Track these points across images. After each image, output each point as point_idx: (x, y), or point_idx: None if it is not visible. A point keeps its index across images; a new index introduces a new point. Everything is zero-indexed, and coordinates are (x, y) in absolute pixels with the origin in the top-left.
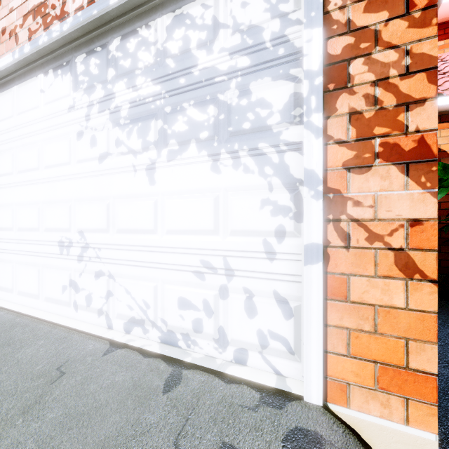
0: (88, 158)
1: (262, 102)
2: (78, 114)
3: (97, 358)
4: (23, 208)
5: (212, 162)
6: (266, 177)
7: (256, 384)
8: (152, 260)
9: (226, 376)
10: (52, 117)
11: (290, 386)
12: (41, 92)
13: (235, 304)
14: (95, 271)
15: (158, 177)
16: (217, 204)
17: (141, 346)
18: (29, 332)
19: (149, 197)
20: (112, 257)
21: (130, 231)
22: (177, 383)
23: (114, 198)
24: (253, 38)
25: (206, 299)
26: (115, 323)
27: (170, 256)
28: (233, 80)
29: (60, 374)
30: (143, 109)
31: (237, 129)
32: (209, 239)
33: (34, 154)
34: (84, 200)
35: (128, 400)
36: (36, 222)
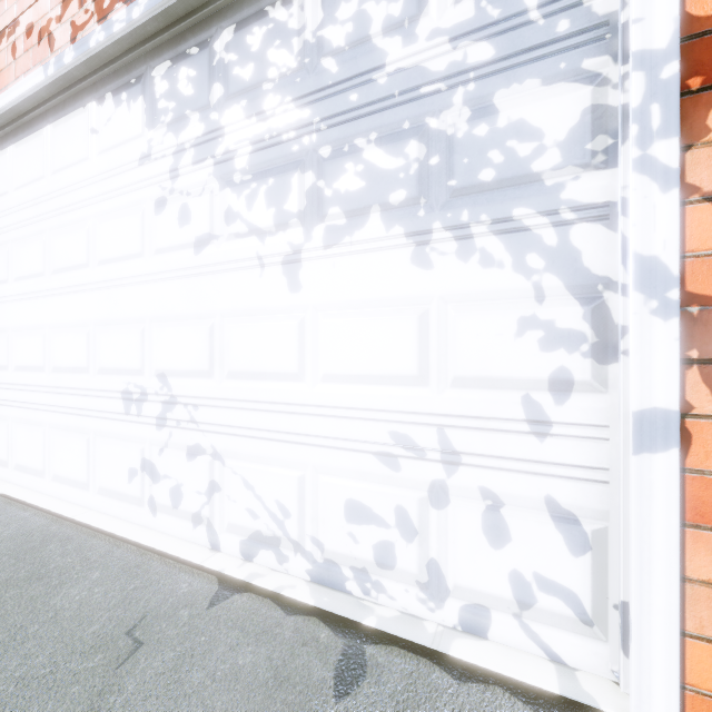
0: (174, 245)
1: (521, 127)
2: (158, 168)
3: (199, 611)
4: (61, 334)
5: (414, 247)
6: (530, 273)
7: (520, 686)
8: (295, 429)
9: (455, 663)
10: (112, 175)
11: (590, 694)
12: (93, 134)
13: (462, 519)
14: (187, 445)
15: (307, 278)
16: (424, 327)
17: (277, 590)
18: (74, 554)
19: (289, 314)
20: (219, 421)
21: (253, 375)
22: (359, 675)
23: (222, 315)
24: (501, 6)
25: (402, 507)
26: (224, 539)
27: (329, 423)
28: (458, 89)
29: (134, 645)
30: (277, 153)
31: (467, 183)
32: (408, 393)
33: (81, 241)
34: (168, 319)
35: (268, 711)
36: (84, 357)
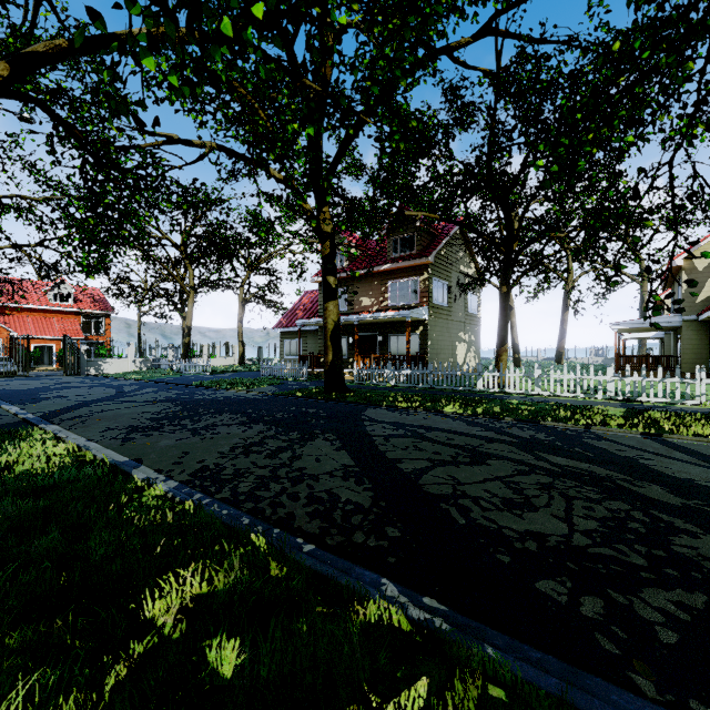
0: None
1: None
2: None
3: None
4: None
5: None
6: None
7: None
8: None
9: None
10: None
11: None
12: None
13: None
14: None
15: None
16: None
17: None
18: None
19: None
20: None
21: None
22: None
23: None
24: None
25: None
26: None
27: None
28: None
29: None
30: None
31: None
32: None
33: None
34: None
35: None
36: None
